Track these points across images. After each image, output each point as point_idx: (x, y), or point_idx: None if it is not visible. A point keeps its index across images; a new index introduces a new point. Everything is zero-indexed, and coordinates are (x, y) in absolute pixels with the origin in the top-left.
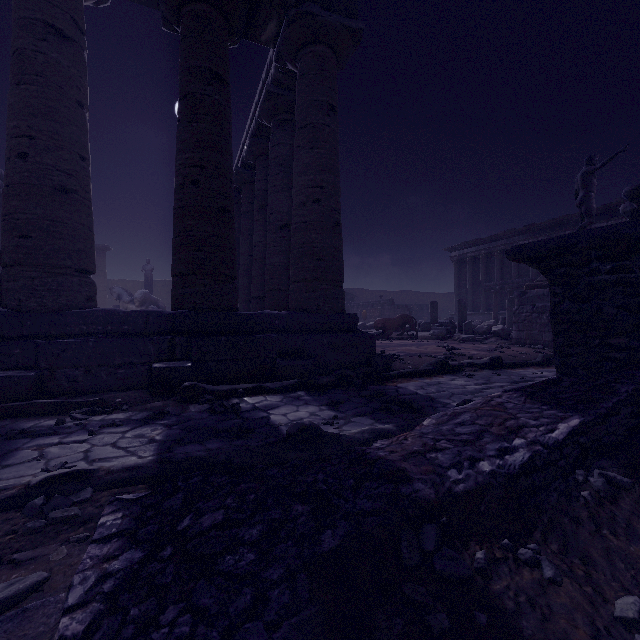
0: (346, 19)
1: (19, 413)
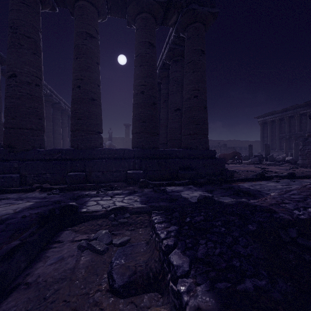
0: (210, 8)
1: (81, 188)
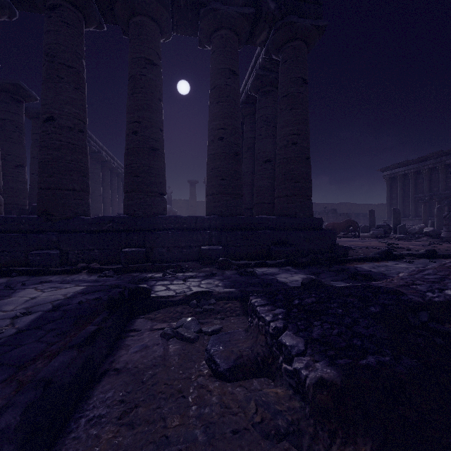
0: (315, 21)
1: (141, 270)
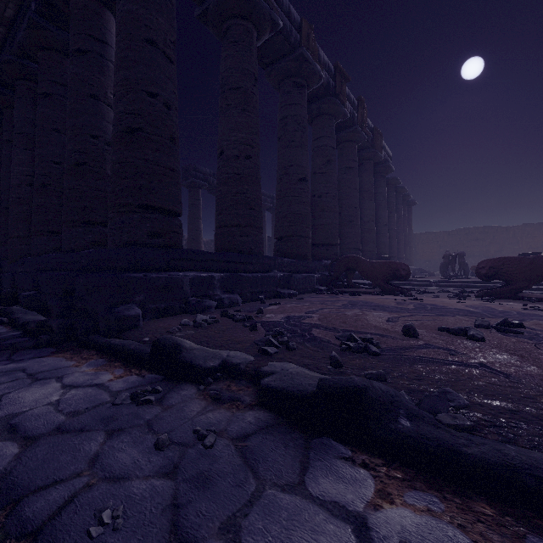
0: None
1: None
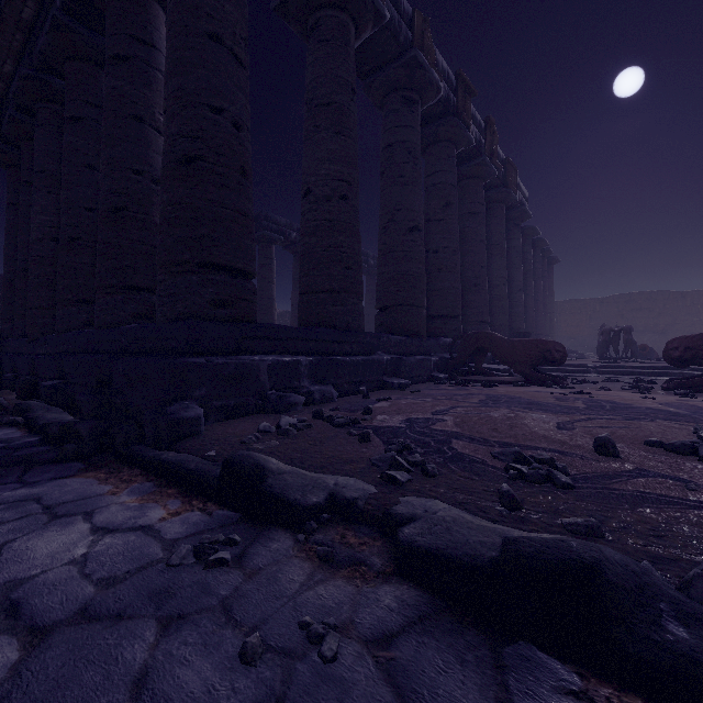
0: None
1: None
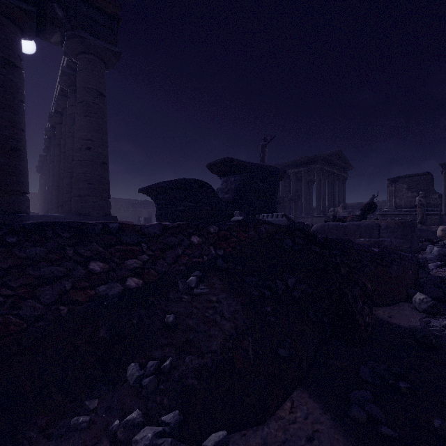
0: (107, 44)
1: None
